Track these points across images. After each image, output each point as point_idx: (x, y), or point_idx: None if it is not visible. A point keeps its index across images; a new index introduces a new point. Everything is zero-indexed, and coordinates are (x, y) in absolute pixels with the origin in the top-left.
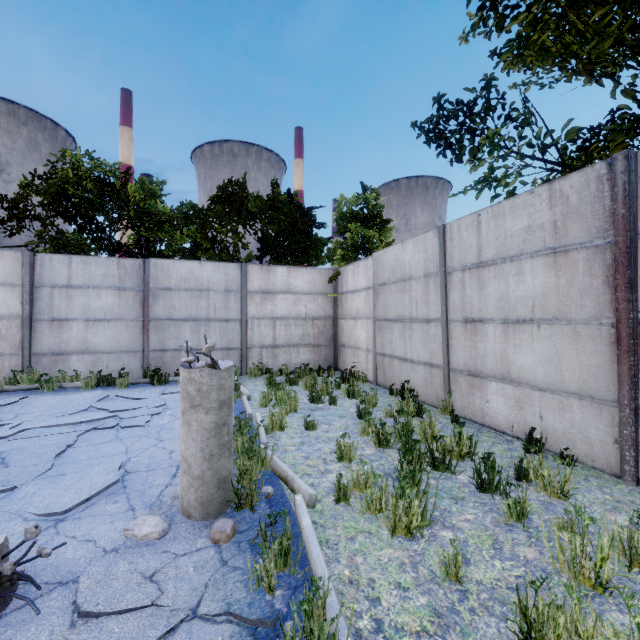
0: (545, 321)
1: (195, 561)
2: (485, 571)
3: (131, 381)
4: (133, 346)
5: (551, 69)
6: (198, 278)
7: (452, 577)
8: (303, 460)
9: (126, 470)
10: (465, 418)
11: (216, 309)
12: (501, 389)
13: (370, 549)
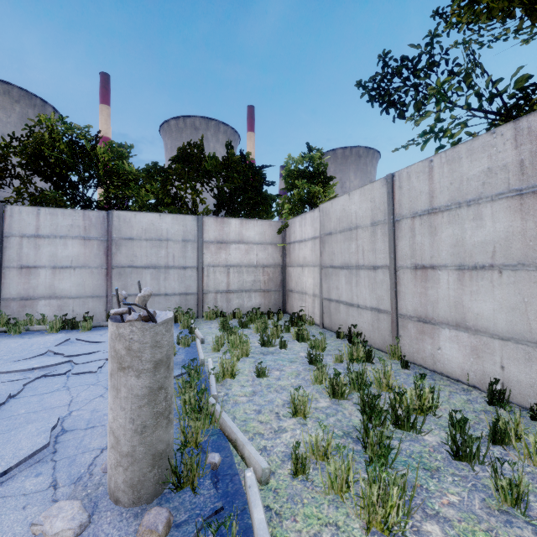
0: (508, 267)
1: None
2: None
3: (94, 324)
4: (97, 291)
5: (500, 18)
6: (158, 229)
7: None
8: (254, 415)
9: (63, 428)
10: (414, 363)
11: (174, 257)
12: (455, 336)
13: None
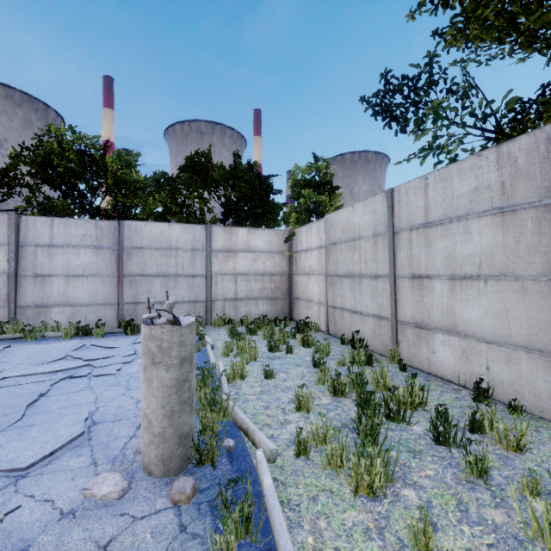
0: (492, 277)
1: (153, 526)
2: (454, 538)
3: (107, 331)
4: (109, 299)
5: (492, 44)
6: (167, 238)
7: (421, 547)
8: (263, 410)
9: (93, 420)
10: (412, 367)
11: (184, 266)
12: (447, 341)
13: (333, 511)
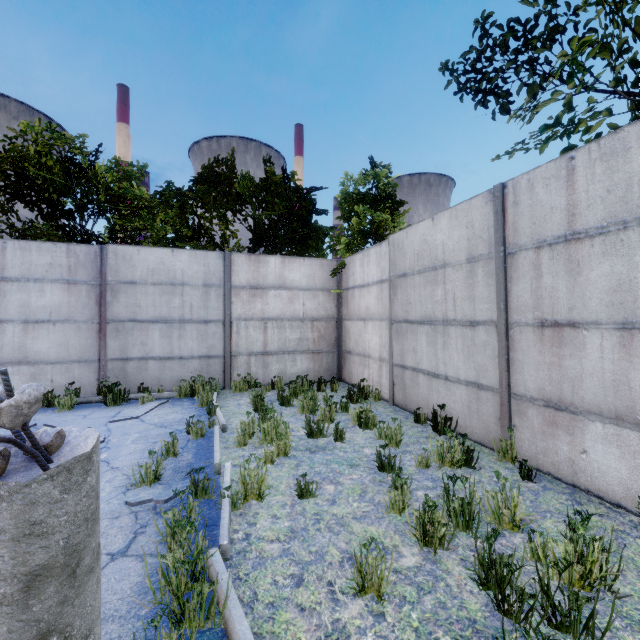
0: None
1: None
2: None
3: (80, 399)
4: (86, 354)
5: None
6: (170, 269)
7: None
8: (290, 588)
9: None
10: (539, 470)
11: (193, 308)
12: (614, 435)
13: None
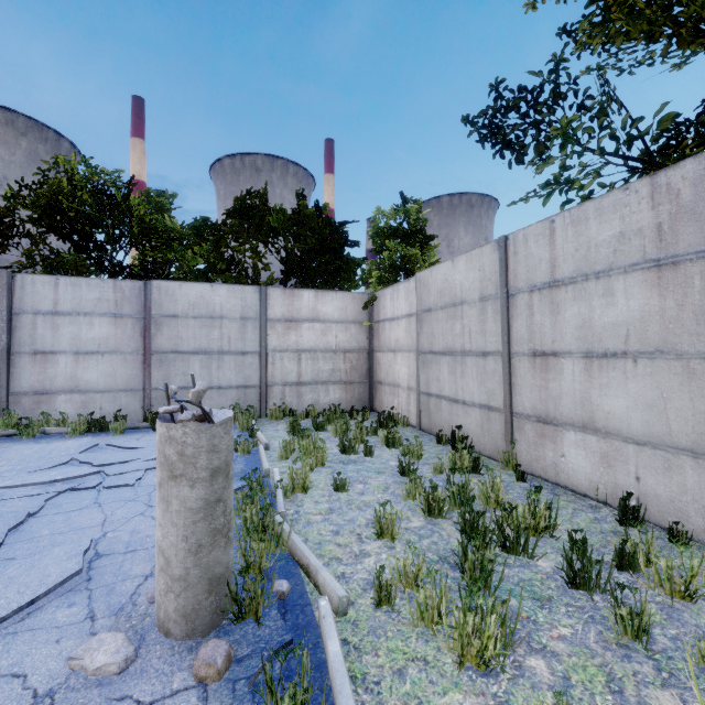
0: (644, 355)
1: None
2: None
3: (129, 425)
4: (132, 384)
5: (640, 41)
6: (209, 303)
7: None
8: (331, 536)
9: (97, 552)
10: (533, 475)
11: (231, 340)
12: (582, 440)
13: (428, 693)
